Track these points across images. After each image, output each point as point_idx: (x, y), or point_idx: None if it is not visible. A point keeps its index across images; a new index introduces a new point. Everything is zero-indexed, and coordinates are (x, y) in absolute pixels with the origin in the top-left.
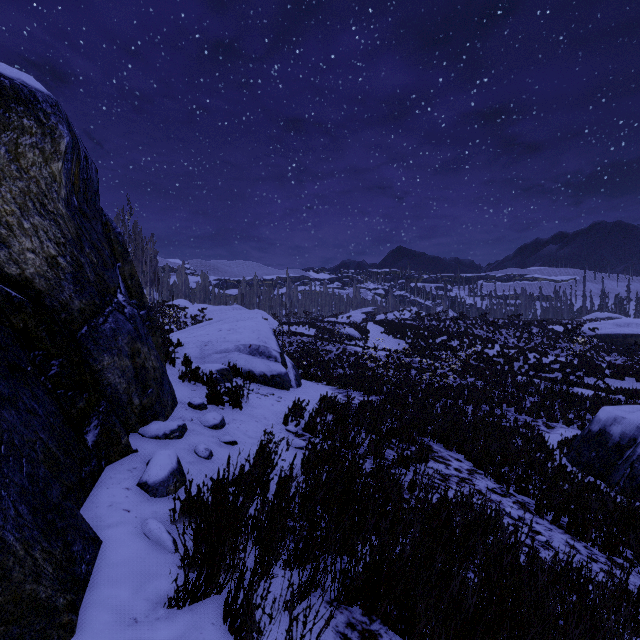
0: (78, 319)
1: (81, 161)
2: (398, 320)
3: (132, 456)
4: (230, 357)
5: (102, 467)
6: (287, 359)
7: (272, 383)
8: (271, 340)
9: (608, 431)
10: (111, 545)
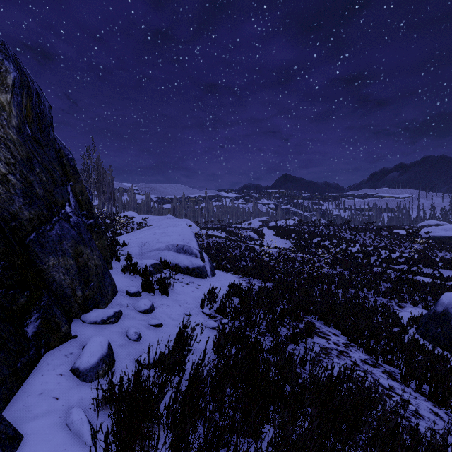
0: (27, 227)
1: (33, 97)
2: (285, 226)
3: (71, 341)
4: (162, 254)
5: (41, 354)
6: (205, 255)
7: (193, 273)
8: (193, 241)
9: (450, 312)
10: (31, 441)
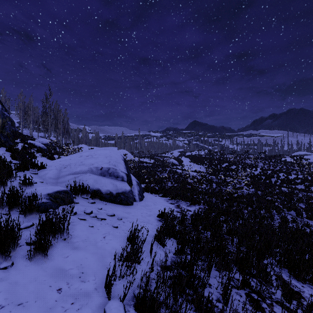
0: None
1: None
2: (198, 155)
3: None
4: (81, 178)
5: None
6: (133, 178)
7: (117, 200)
8: (120, 164)
9: None
10: None
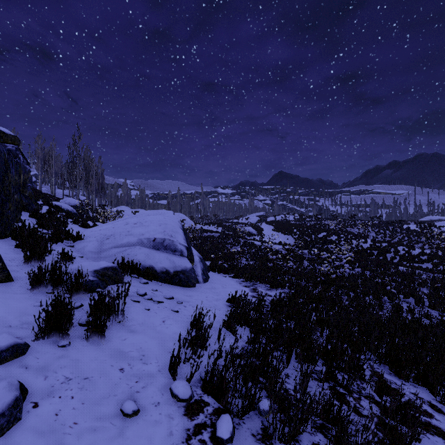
0: None
1: None
2: (285, 221)
3: None
4: (129, 251)
5: None
6: (195, 252)
7: (175, 280)
8: (178, 234)
9: None
10: None
